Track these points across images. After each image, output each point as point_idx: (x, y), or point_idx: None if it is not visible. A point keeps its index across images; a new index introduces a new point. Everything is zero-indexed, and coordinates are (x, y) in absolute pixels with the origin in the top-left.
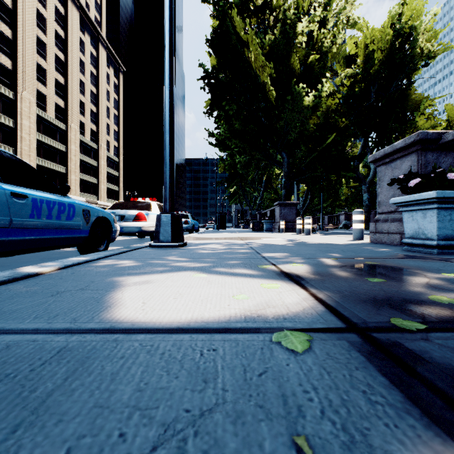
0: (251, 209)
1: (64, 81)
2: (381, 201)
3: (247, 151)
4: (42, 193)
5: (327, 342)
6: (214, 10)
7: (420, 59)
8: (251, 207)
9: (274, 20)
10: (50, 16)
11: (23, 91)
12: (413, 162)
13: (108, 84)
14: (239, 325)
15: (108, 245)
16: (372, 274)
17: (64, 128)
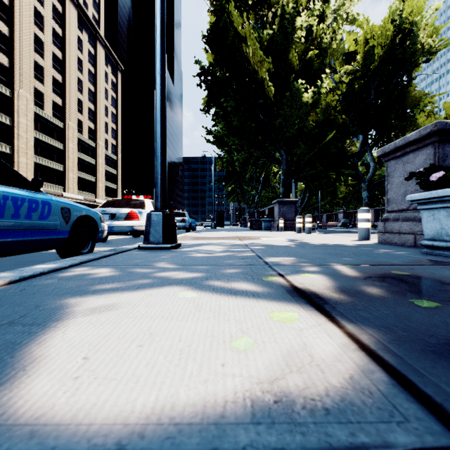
0: (249, 207)
1: (61, 79)
2: (391, 199)
3: (246, 148)
4: (8, 188)
5: None
6: (212, 5)
7: (421, 55)
8: (249, 205)
9: (273, 16)
10: (48, 14)
11: (20, 89)
12: (429, 155)
13: (106, 83)
14: (242, 435)
15: (94, 246)
16: (412, 291)
17: (62, 126)
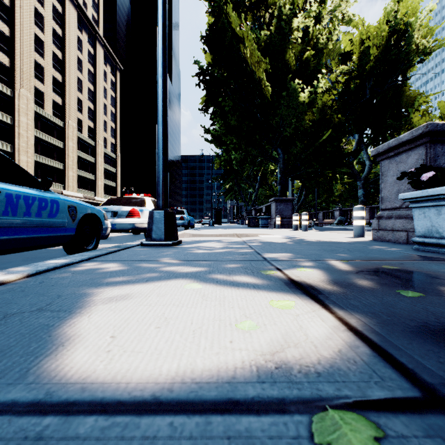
0: (246, 205)
1: (61, 79)
2: (385, 197)
3: (243, 147)
4: (20, 187)
5: (411, 443)
6: (210, 6)
7: (415, 55)
8: (246, 203)
9: (270, 16)
10: (48, 14)
11: (20, 88)
12: (421, 155)
13: (106, 82)
14: (250, 390)
15: (98, 243)
16: (399, 283)
17: (62, 124)
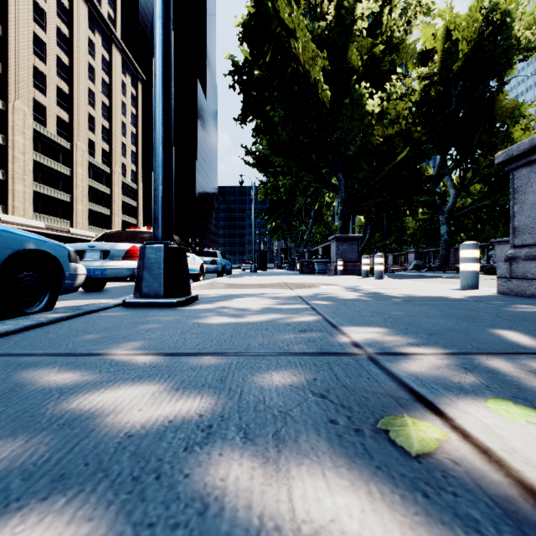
0: (297, 246)
1: (68, 90)
2: (521, 227)
3: (294, 171)
4: None
5: None
6: None
7: (516, 52)
8: (297, 244)
9: (328, 5)
10: (51, 9)
11: (15, 100)
12: None
13: (124, 95)
14: None
15: (53, 301)
16: None
17: (69, 146)
